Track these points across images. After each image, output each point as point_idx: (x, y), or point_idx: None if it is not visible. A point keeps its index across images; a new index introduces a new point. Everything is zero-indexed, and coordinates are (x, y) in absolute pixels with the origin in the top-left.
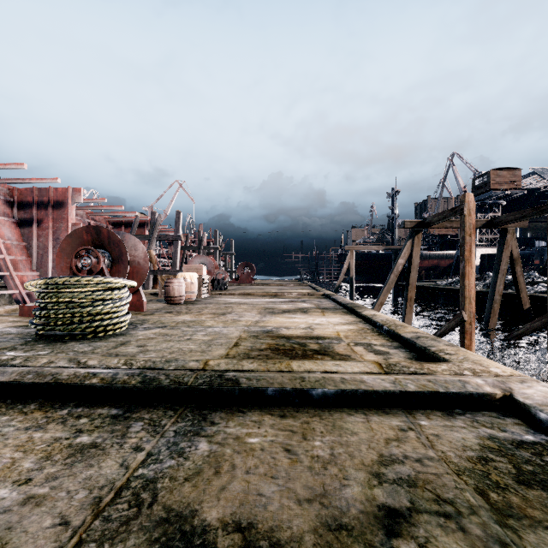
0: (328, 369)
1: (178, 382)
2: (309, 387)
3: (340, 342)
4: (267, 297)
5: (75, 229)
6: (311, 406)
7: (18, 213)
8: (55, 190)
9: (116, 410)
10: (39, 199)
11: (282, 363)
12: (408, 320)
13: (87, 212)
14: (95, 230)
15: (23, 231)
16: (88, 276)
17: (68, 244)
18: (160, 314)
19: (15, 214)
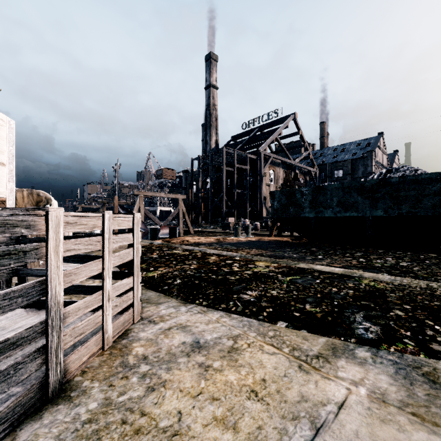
0: None
1: None
2: None
3: None
4: None
5: None
6: None
7: None
8: None
9: None
10: None
11: None
12: None
13: None
14: None
15: None
16: None
17: None
18: None
19: None
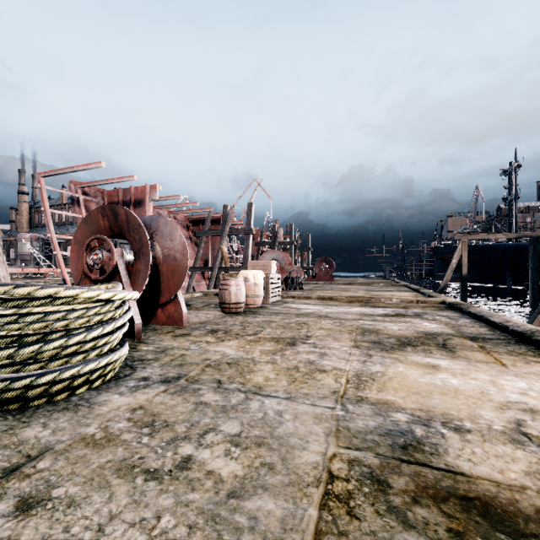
0: None
1: None
2: None
3: None
4: (356, 304)
5: (90, 212)
6: None
7: None
8: (135, 189)
9: None
10: (123, 199)
11: None
12: None
13: (169, 211)
14: (111, 212)
15: None
16: (4, 285)
17: (83, 233)
18: (197, 336)
19: None
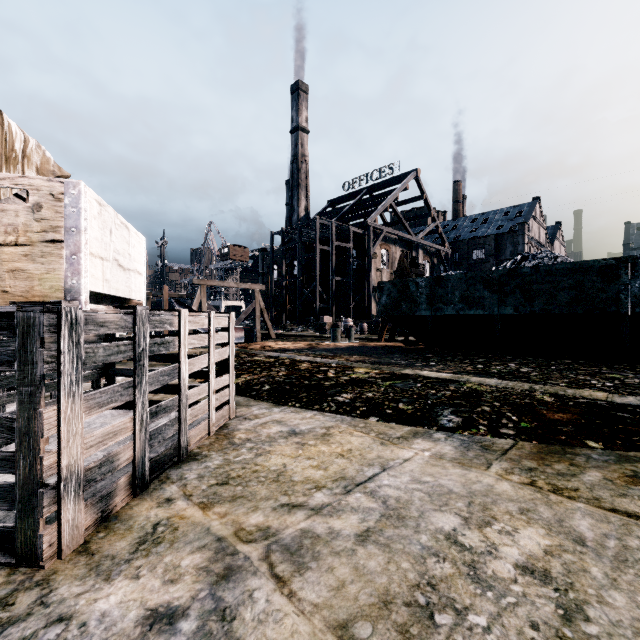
0: None
1: None
2: None
3: None
4: None
5: None
6: None
7: None
8: None
9: None
10: None
11: None
12: None
13: None
14: None
15: None
16: None
17: None
18: None
19: None
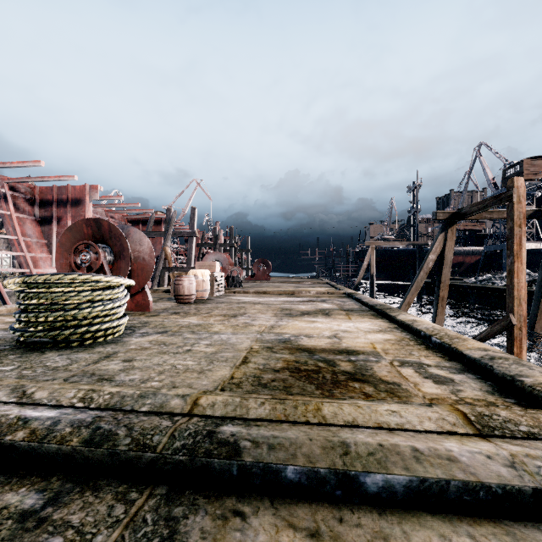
0: (381, 421)
1: (142, 444)
2: (359, 468)
3: (379, 360)
4: (283, 296)
5: (75, 222)
6: (363, 504)
7: (39, 211)
8: (73, 188)
9: (35, 497)
10: (59, 197)
11: (307, 406)
12: (439, 322)
13: (106, 210)
14: (95, 223)
15: (44, 229)
16: (72, 274)
17: (67, 238)
18: (165, 315)
19: (36, 212)
